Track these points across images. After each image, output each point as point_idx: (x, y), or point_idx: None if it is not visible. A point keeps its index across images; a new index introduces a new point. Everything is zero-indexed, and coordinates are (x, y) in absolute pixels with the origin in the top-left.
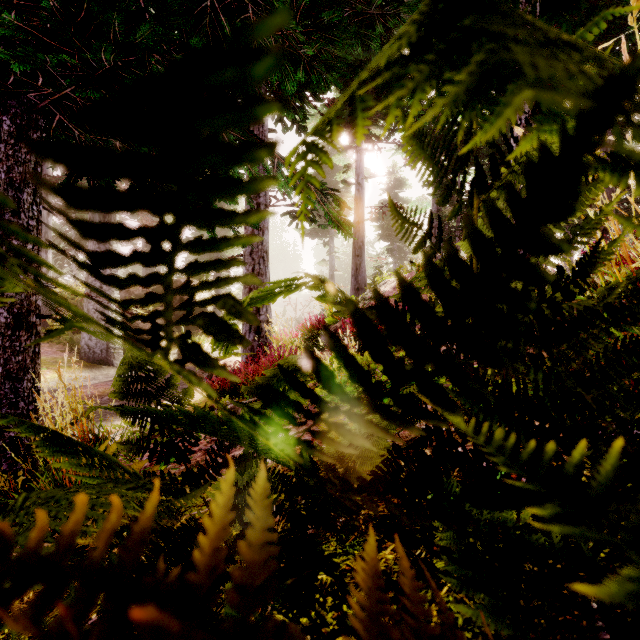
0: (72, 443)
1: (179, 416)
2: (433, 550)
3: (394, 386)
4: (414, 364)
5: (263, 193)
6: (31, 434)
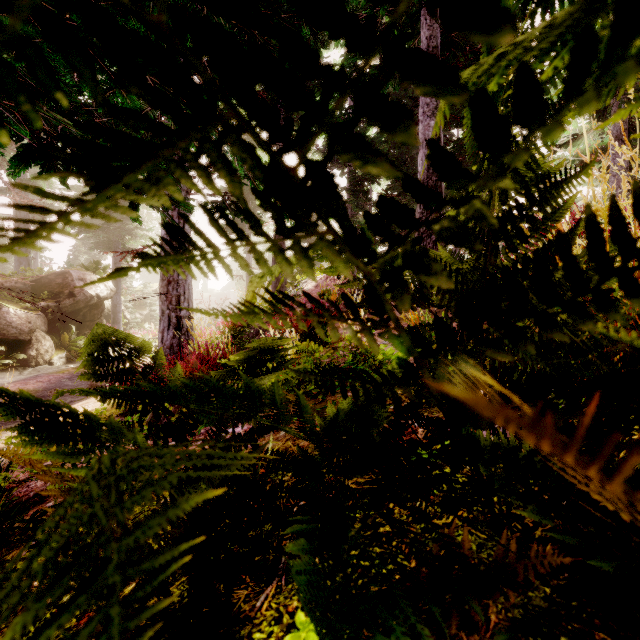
0: (67, 425)
1: (184, 392)
2: (516, 461)
3: (600, 282)
4: (622, 262)
5: None
6: (11, 417)
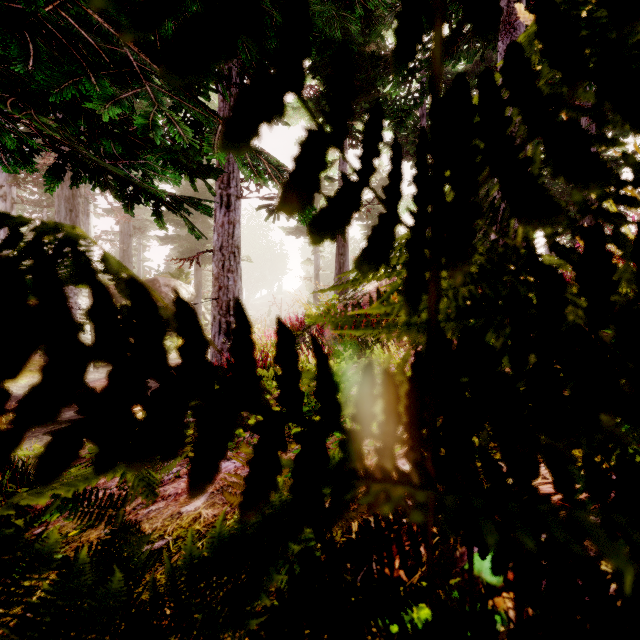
0: None
1: None
2: None
3: None
4: None
5: (234, 183)
6: None
